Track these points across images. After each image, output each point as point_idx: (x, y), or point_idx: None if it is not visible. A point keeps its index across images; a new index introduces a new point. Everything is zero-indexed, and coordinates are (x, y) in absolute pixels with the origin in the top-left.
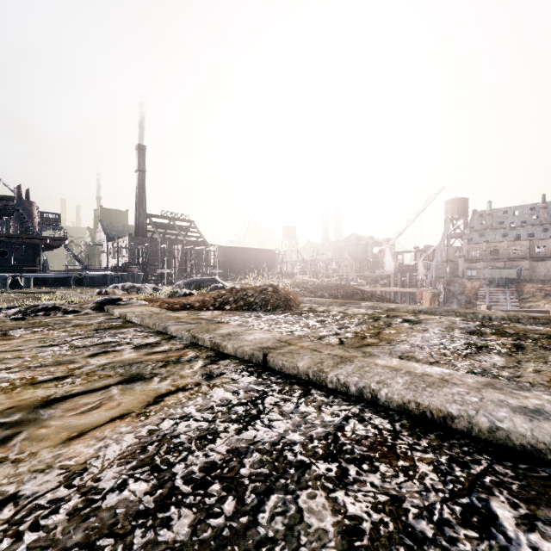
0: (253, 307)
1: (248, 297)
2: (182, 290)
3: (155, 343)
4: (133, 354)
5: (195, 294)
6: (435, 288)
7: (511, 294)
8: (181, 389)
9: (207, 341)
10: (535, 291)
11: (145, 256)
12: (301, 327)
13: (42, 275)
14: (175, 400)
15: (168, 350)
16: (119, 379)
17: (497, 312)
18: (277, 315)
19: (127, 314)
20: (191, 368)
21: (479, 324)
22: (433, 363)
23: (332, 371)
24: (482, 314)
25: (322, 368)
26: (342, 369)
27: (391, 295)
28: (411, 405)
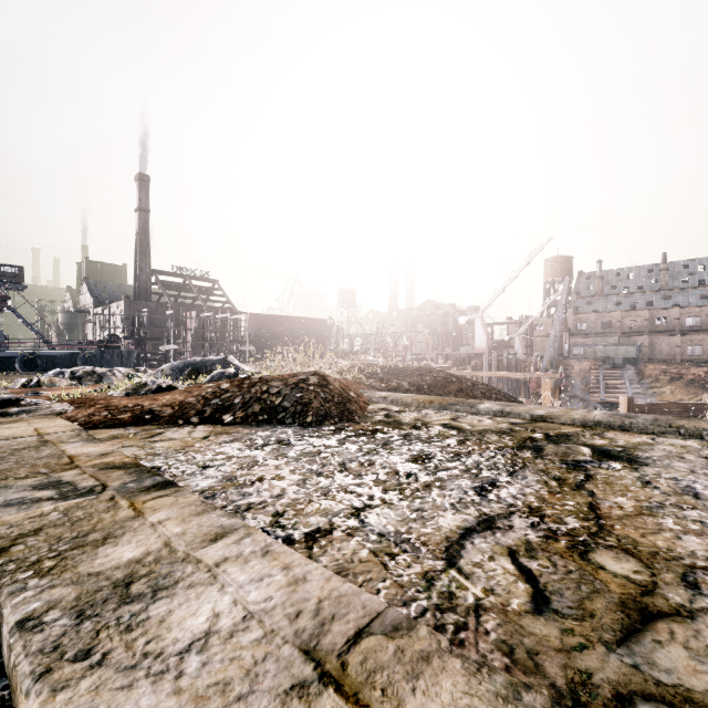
0: (279, 417)
1: (270, 396)
2: (154, 381)
3: None
4: None
5: (178, 389)
6: (554, 373)
7: (631, 378)
8: None
9: (3, 641)
10: (658, 374)
11: (141, 327)
12: (382, 487)
13: None
14: None
15: None
16: None
17: None
18: (324, 438)
19: None
20: None
21: None
22: None
23: None
24: None
25: None
26: None
27: (484, 381)
28: None
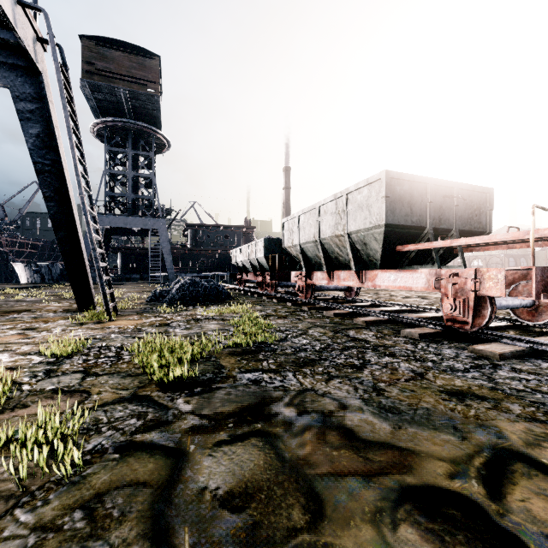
0: None
1: None
2: None
3: None
4: None
5: None
6: None
7: None
8: None
9: None
10: None
11: None
12: None
13: None
14: None
15: None
16: None
17: None
18: None
19: None
20: None
21: None
22: None
23: None
24: None
25: None
26: None
27: None
28: None
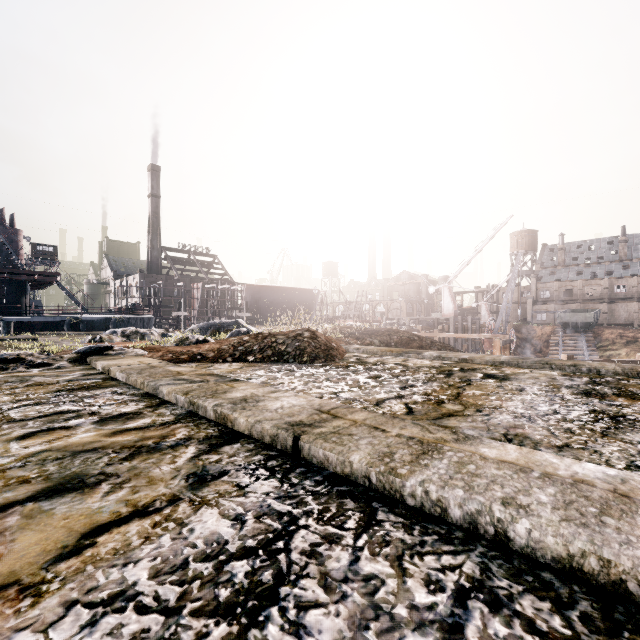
0: (284, 358)
1: (278, 345)
2: (193, 336)
3: (133, 412)
4: (89, 433)
5: (210, 342)
6: (505, 334)
7: (588, 342)
8: (139, 512)
9: (211, 410)
10: (615, 338)
11: (157, 297)
12: (349, 386)
13: (28, 318)
14: (116, 544)
15: (147, 426)
16: (38, 487)
17: (605, 363)
18: (316, 369)
19: (111, 368)
20: (173, 461)
21: (588, 380)
22: (563, 448)
23: (413, 474)
24: (587, 367)
25: (393, 466)
26: (429, 470)
27: (450, 343)
28: (587, 563)
